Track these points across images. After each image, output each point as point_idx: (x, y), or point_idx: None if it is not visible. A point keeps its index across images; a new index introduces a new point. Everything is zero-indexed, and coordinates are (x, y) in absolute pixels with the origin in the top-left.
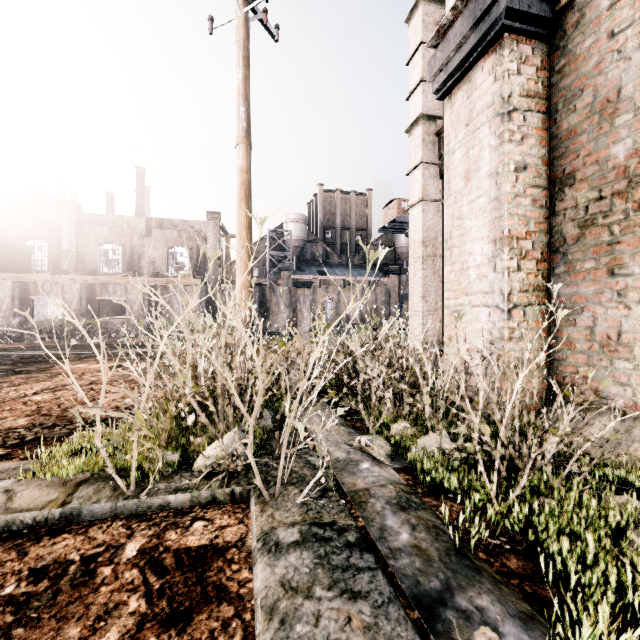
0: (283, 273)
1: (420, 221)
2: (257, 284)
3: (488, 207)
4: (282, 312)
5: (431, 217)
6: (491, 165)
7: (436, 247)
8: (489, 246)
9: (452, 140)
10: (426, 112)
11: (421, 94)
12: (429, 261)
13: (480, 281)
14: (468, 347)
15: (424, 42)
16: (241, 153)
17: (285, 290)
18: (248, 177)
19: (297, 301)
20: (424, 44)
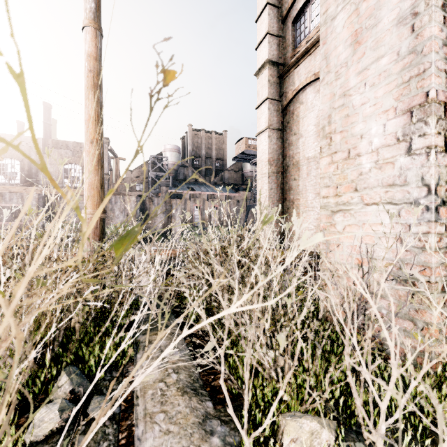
0: (162, 188)
1: (266, 145)
2: (139, 195)
3: (396, 67)
4: (159, 217)
5: (275, 142)
6: (402, 8)
7: (278, 166)
8: (398, 120)
9: (332, 4)
10: (271, 59)
11: (267, 44)
12: (273, 177)
13: (380, 170)
14: (358, 257)
15: (269, 3)
16: (88, 36)
17: (161, 200)
18: (97, 65)
19: (171, 209)
20: (269, 5)
